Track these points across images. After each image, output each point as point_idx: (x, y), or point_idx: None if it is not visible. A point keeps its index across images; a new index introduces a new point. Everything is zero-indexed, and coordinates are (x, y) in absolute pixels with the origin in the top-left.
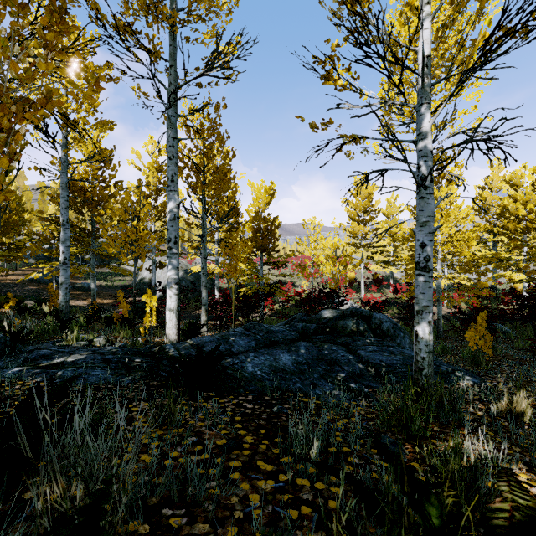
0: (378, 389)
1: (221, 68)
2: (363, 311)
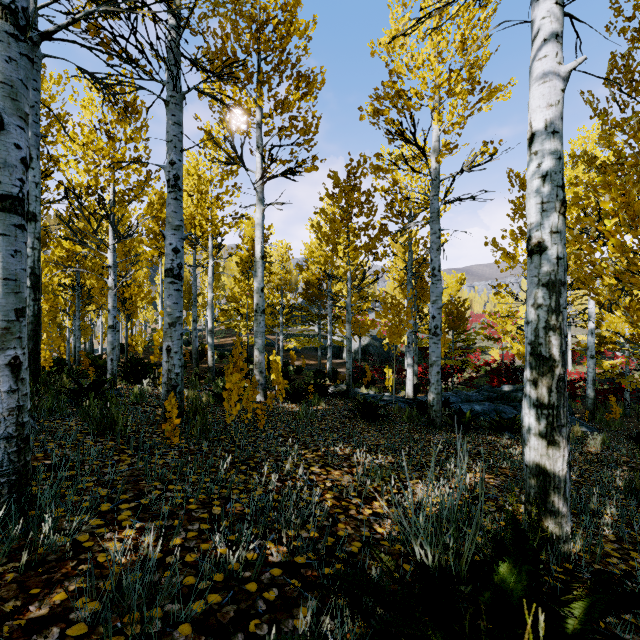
0: None
1: None
2: None
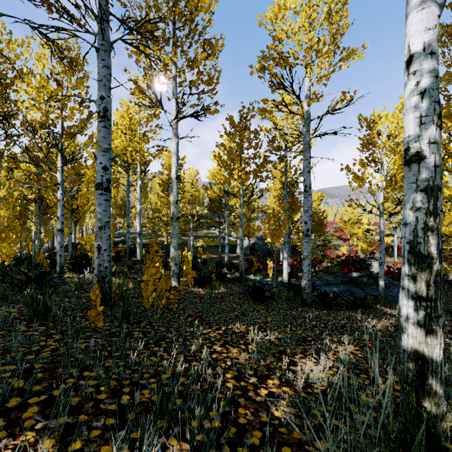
0: None
1: None
2: (373, 275)
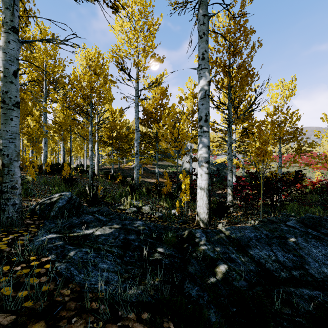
0: None
1: None
2: None
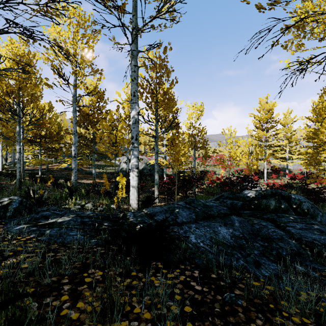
0: (325, 272)
1: (168, 11)
2: (282, 193)
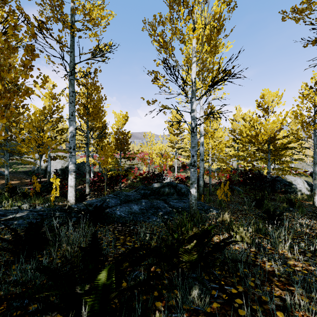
0: (176, 217)
1: (100, 56)
2: (173, 183)
